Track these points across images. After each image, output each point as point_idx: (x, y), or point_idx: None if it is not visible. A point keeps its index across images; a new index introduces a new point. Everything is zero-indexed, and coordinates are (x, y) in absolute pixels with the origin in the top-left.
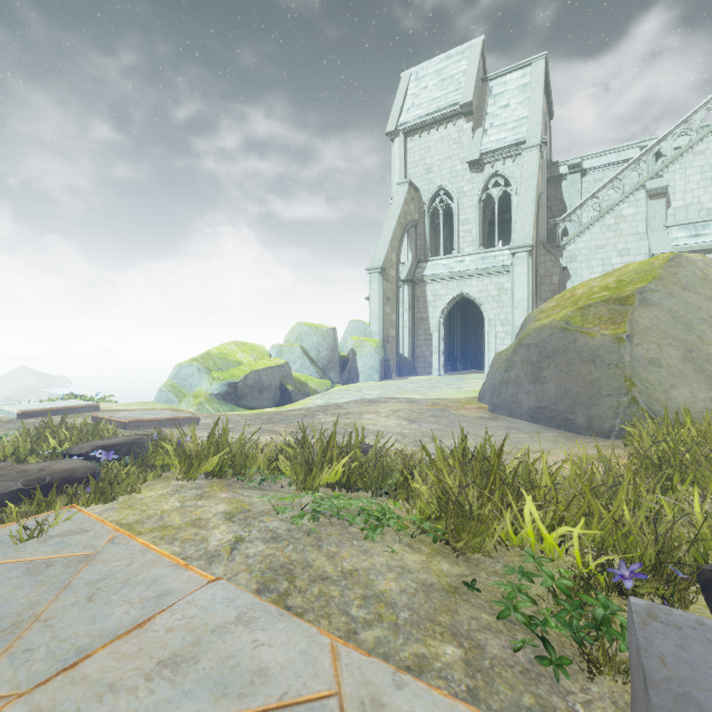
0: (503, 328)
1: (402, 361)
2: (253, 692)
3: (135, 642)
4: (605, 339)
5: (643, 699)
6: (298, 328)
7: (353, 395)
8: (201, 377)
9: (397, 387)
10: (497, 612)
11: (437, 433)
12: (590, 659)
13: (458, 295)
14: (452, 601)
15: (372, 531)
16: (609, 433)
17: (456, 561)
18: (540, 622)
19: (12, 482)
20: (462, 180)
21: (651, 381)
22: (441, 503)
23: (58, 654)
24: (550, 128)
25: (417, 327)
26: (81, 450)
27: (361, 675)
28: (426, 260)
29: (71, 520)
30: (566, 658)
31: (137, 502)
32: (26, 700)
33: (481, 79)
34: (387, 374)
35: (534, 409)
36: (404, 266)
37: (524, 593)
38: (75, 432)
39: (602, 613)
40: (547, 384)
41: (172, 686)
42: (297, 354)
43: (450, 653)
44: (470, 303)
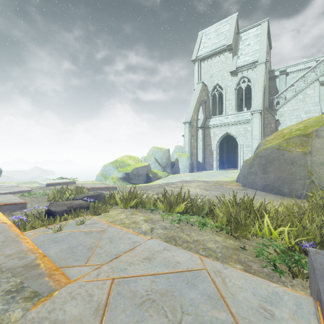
0: (247, 149)
1: (199, 164)
2: (177, 267)
3: (133, 253)
4: (298, 153)
5: (313, 276)
6: (153, 149)
7: (178, 179)
8: (114, 170)
9: (197, 176)
10: (255, 257)
11: (219, 195)
12: (293, 272)
13: (225, 133)
14: (236, 252)
15: (202, 227)
16: (300, 196)
17: (235, 240)
18: (272, 260)
19: (63, 207)
20: (227, 80)
21: (321, 172)
22: (228, 218)
23: (109, 255)
24: (270, 53)
25: (206, 148)
26: (79, 197)
27: (211, 265)
28: (210, 118)
29: (90, 219)
30: (283, 270)
31: (109, 215)
32: (107, 264)
33: (236, 33)
34: (192, 170)
35: (263, 185)
36: (200, 120)
37: (265, 250)
38: (74, 191)
39: (297, 258)
40: (270, 174)
41: (151, 264)
42: (152, 161)
43: (238, 267)
44: (230, 137)
